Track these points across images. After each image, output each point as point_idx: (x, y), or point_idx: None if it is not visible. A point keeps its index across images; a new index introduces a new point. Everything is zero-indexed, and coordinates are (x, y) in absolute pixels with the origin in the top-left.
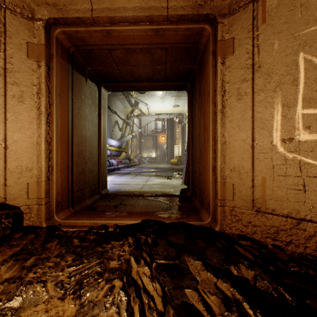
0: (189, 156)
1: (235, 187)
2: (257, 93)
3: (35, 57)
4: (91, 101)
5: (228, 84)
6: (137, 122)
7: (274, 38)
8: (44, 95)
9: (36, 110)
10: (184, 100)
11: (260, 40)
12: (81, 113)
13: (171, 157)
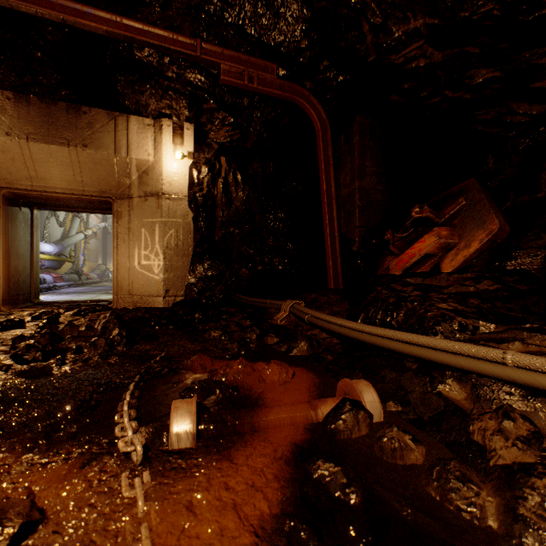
0: None
1: (123, 285)
2: (131, 241)
3: None
4: (25, 224)
5: (120, 234)
6: None
7: (136, 219)
8: None
9: None
10: None
11: (131, 217)
12: (17, 236)
13: None
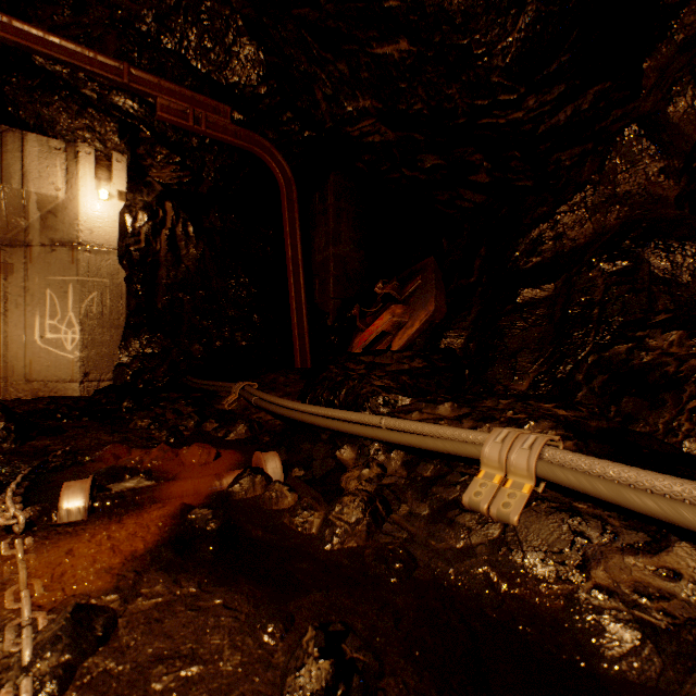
0: None
1: (15, 368)
2: (28, 306)
3: None
4: None
5: (11, 295)
6: None
7: (37, 275)
8: None
9: None
10: None
11: (30, 273)
12: None
13: None
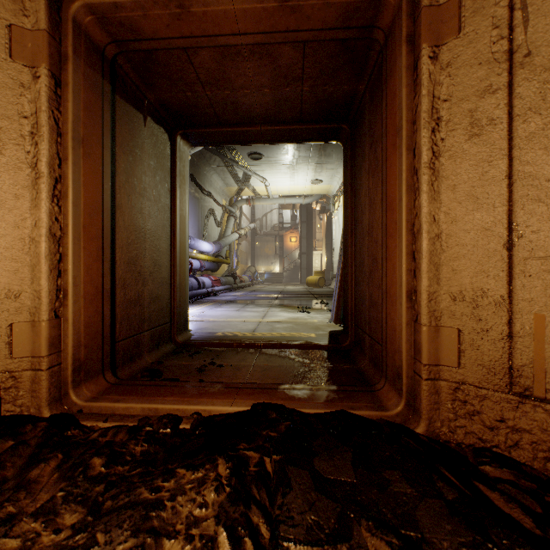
0: (347, 269)
1: (463, 337)
2: (523, 118)
3: (28, 58)
4: (155, 161)
5: (447, 105)
6: (248, 212)
7: None
8: (46, 138)
9: (29, 169)
10: (332, 170)
11: None
12: (135, 183)
13: (307, 272)
